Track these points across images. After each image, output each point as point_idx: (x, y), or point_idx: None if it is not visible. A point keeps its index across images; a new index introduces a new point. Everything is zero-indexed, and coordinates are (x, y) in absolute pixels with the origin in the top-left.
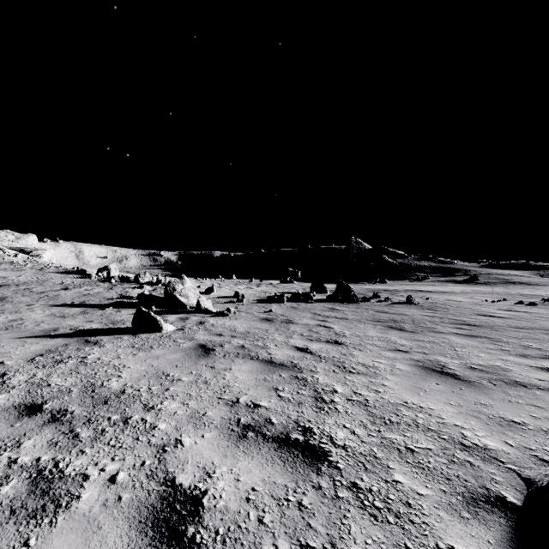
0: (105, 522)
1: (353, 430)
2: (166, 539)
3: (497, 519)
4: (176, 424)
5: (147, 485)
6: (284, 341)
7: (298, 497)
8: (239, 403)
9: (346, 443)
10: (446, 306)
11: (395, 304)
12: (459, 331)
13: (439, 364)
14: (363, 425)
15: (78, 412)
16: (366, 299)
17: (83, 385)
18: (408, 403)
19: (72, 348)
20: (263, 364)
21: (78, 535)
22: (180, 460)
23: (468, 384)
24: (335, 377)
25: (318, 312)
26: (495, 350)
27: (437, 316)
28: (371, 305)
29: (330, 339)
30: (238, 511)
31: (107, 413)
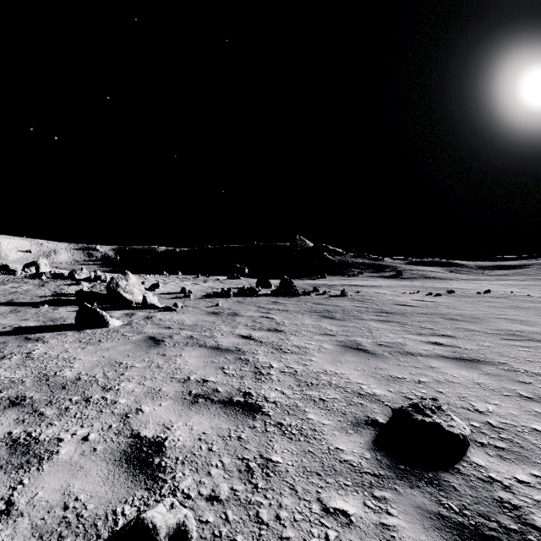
0: (85, 464)
1: (283, 391)
2: (139, 467)
3: (369, 431)
4: (135, 398)
5: (116, 439)
6: (230, 331)
7: (238, 434)
8: (190, 380)
9: (276, 400)
10: (373, 298)
11: (331, 297)
12: (378, 318)
13: (356, 343)
14: (290, 388)
15: (37, 397)
16: (307, 293)
17: (35, 376)
18: (327, 371)
19: (12, 345)
20: (211, 350)
21: (65, 473)
22: (142, 421)
23: (374, 356)
24: (273, 356)
25: (262, 305)
26: (400, 331)
27: (363, 306)
28: (310, 298)
29: (271, 328)
30: (192, 446)
31: (67, 396)
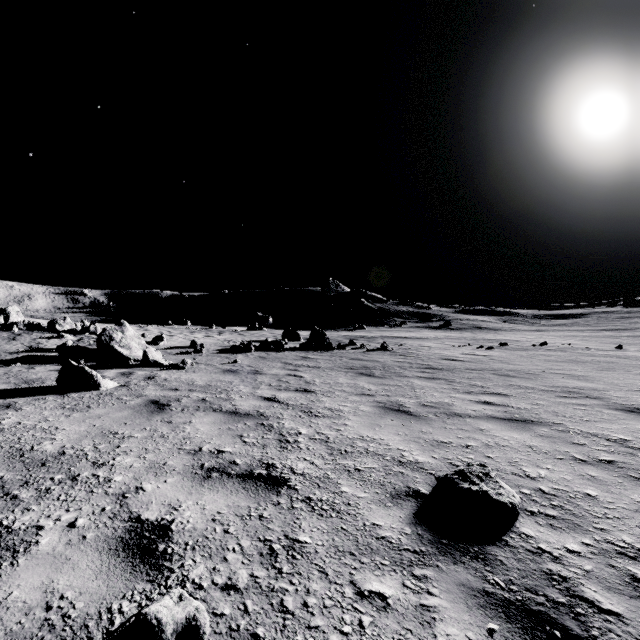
0: (73, 555)
1: (313, 461)
2: (139, 556)
3: (410, 504)
4: (134, 475)
5: (111, 524)
6: (250, 392)
7: (259, 512)
8: (202, 451)
9: (304, 471)
10: (417, 352)
11: (369, 351)
12: (423, 375)
13: (398, 404)
14: (321, 457)
15: (9, 476)
16: (342, 347)
17: (6, 451)
18: (364, 437)
19: None
20: (227, 416)
21: (47, 567)
22: (144, 502)
23: (417, 418)
24: (301, 421)
25: (290, 362)
26: (448, 389)
27: (407, 361)
28: (345, 353)
29: (300, 387)
30: (205, 529)
31: (48, 474)
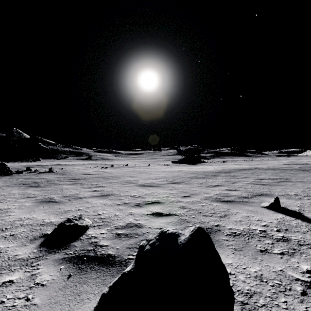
0: None
1: None
2: None
3: (40, 240)
4: None
5: None
6: None
7: None
8: None
9: None
10: (71, 172)
11: (41, 173)
12: (69, 182)
13: (50, 198)
14: None
15: None
16: (20, 172)
17: None
18: (22, 218)
19: None
20: None
21: None
22: None
23: (59, 203)
24: None
25: None
26: (80, 188)
27: (63, 177)
28: (22, 175)
29: None
30: None
31: None
